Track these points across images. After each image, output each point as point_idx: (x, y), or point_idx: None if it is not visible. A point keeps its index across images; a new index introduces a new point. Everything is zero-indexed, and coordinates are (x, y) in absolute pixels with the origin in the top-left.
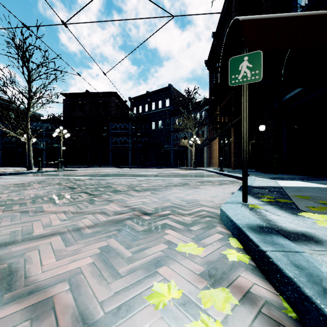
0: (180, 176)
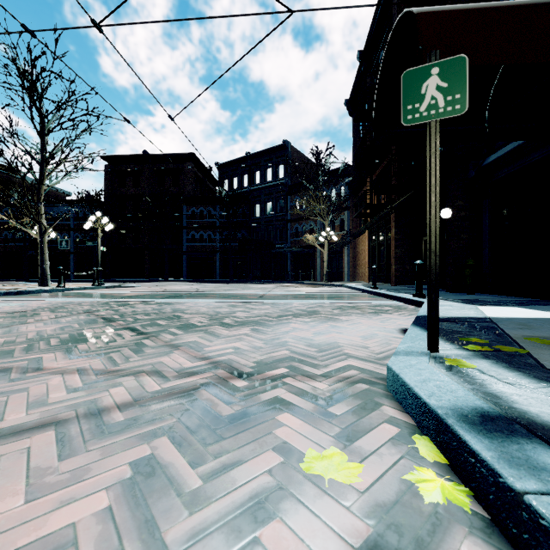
0: (303, 297)
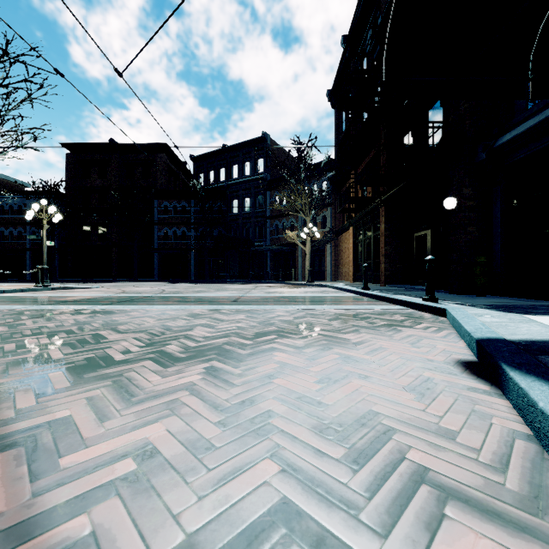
0: (286, 300)
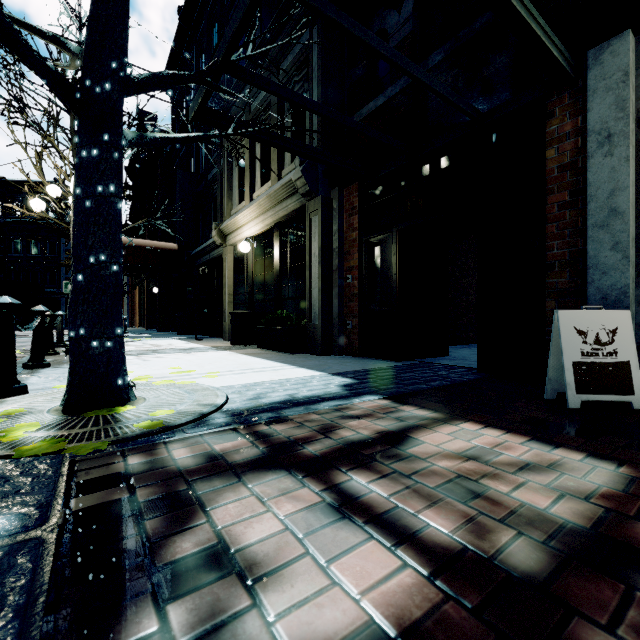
0: None
